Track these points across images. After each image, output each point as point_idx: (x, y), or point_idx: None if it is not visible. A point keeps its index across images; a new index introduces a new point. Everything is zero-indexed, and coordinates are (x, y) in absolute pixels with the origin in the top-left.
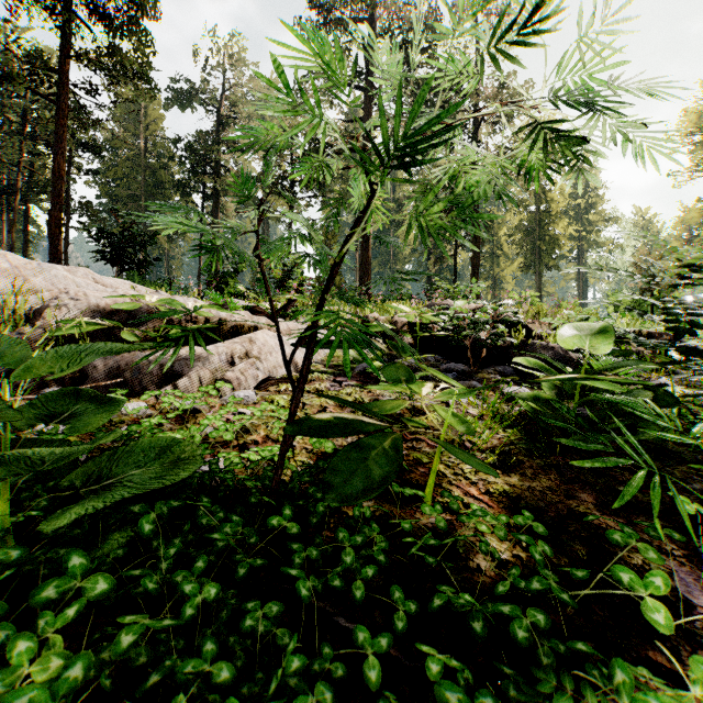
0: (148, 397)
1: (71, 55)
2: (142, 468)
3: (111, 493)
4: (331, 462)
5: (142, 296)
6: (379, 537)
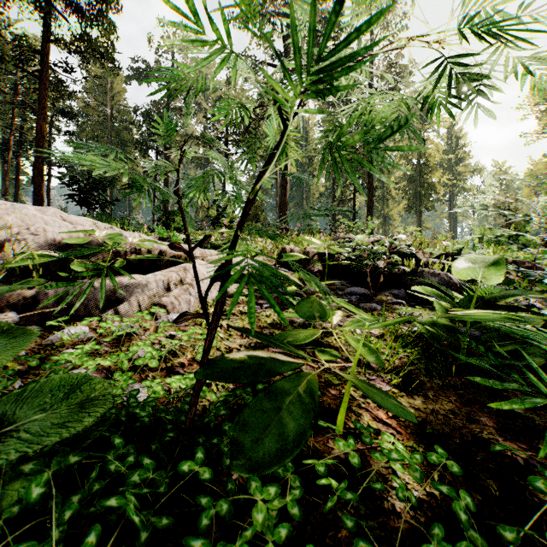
0: (88, 322)
1: (51, 40)
2: (49, 412)
3: (4, 448)
4: (241, 415)
5: (93, 231)
6: (293, 477)
